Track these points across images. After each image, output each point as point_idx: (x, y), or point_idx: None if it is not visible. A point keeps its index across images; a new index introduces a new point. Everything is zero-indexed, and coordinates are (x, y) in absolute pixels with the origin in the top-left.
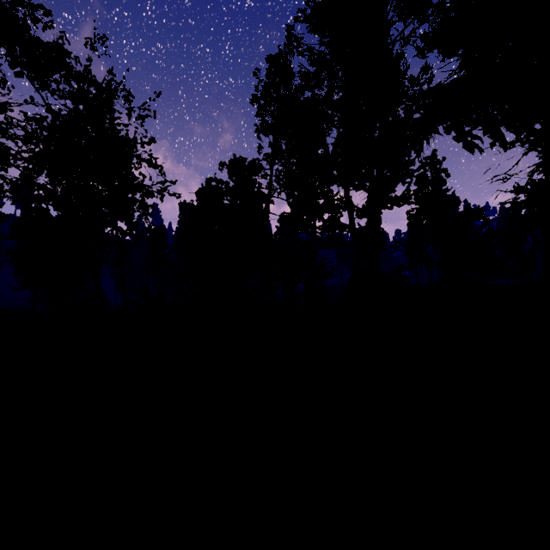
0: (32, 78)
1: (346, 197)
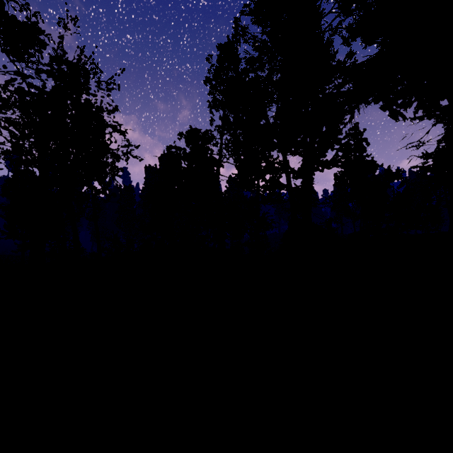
0: (7, 51)
1: (284, 161)
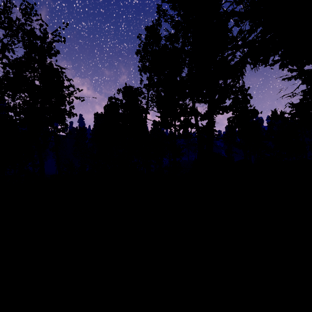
0: None
1: (193, 108)
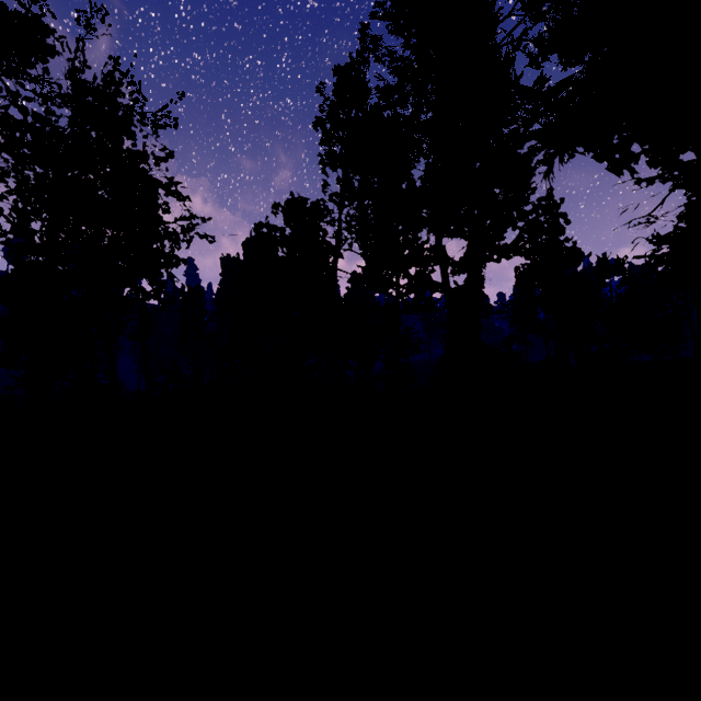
0: None
1: (438, 247)
